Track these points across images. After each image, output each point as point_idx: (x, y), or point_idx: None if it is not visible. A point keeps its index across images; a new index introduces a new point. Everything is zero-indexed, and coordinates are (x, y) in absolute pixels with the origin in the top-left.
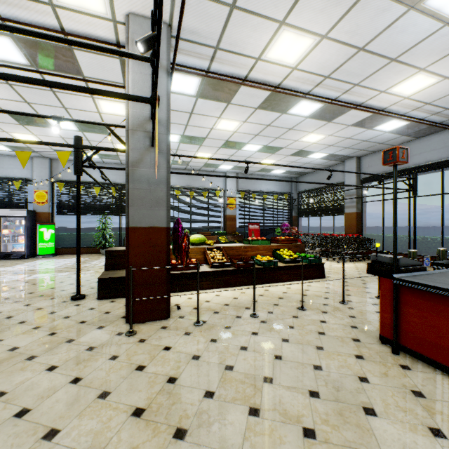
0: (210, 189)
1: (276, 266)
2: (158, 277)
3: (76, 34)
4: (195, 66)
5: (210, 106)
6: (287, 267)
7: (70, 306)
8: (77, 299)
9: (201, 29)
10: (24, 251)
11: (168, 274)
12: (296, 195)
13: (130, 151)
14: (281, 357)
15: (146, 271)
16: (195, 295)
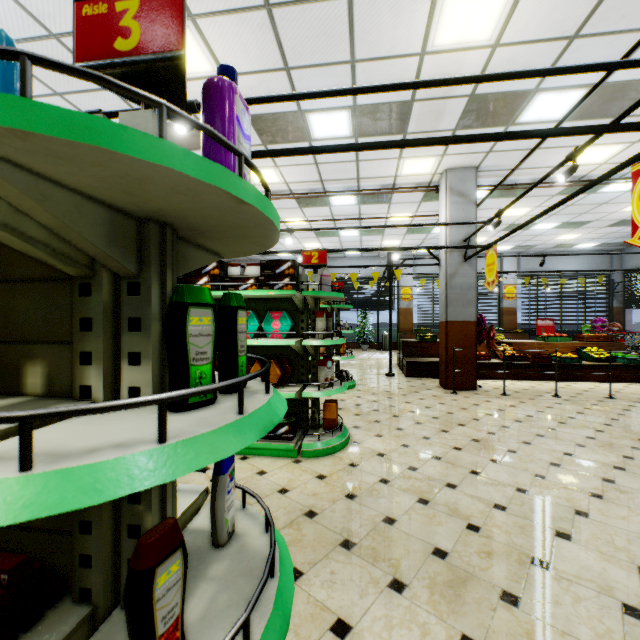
0: (480, 276)
1: (579, 364)
2: (468, 358)
3: (404, 187)
4: (491, 181)
5: (497, 202)
6: (595, 366)
7: (391, 379)
8: (391, 376)
9: (504, 163)
10: None
11: (475, 357)
12: (620, 276)
13: (448, 267)
14: (582, 413)
15: (460, 353)
16: (489, 382)
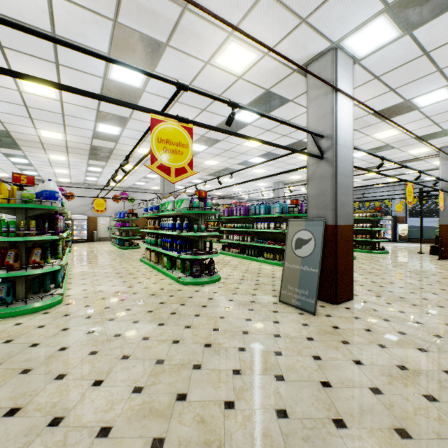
0: None
1: None
2: None
3: (418, 157)
4: None
5: None
6: None
7: (416, 254)
8: (419, 253)
9: None
10: (390, 238)
11: None
12: None
13: None
14: None
15: (447, 241)
16: None
